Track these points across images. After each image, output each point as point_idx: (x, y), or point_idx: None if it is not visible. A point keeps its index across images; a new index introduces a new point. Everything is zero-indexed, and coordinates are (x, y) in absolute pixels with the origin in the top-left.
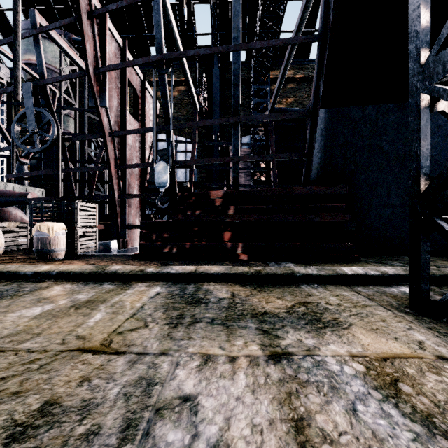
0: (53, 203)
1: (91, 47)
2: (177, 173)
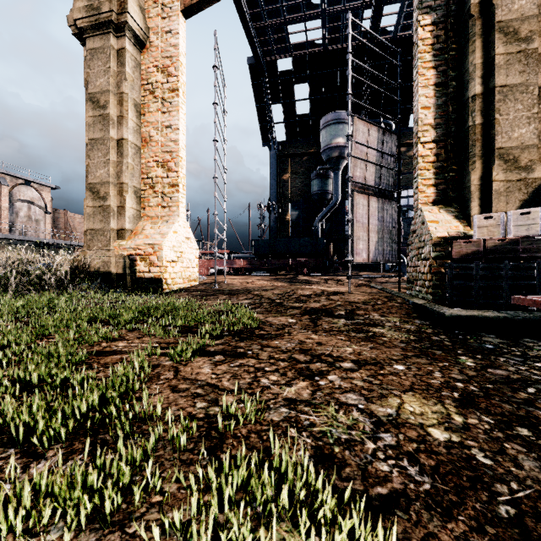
0: None
1: None
2: None
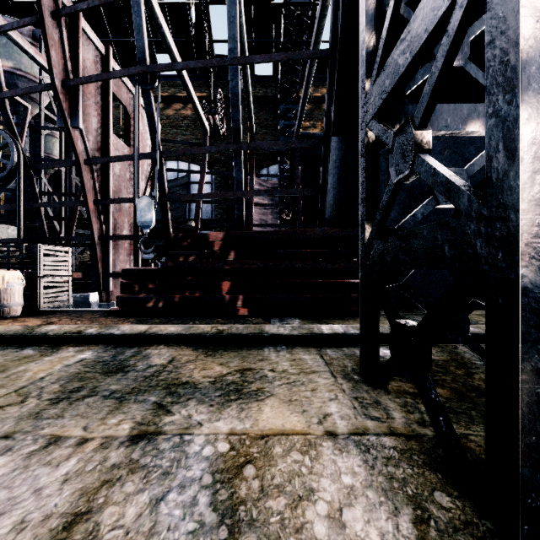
0: (9, 246)
1: (58, 55)
2: (190, 209)
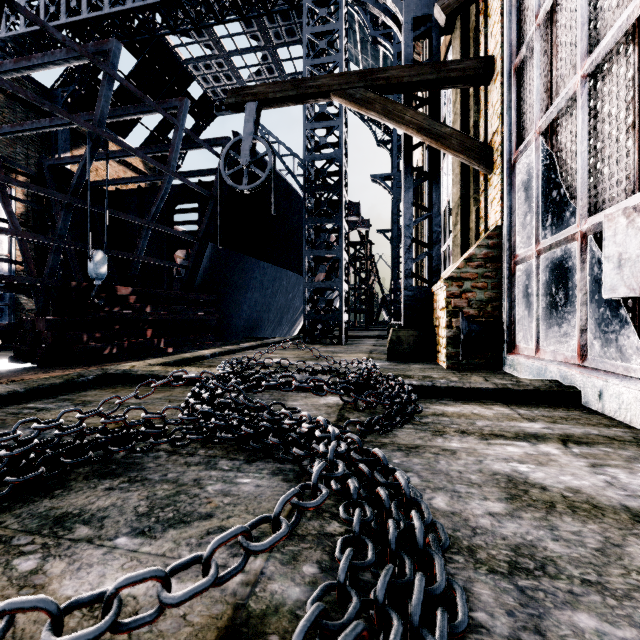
0: None
1: None
2: None
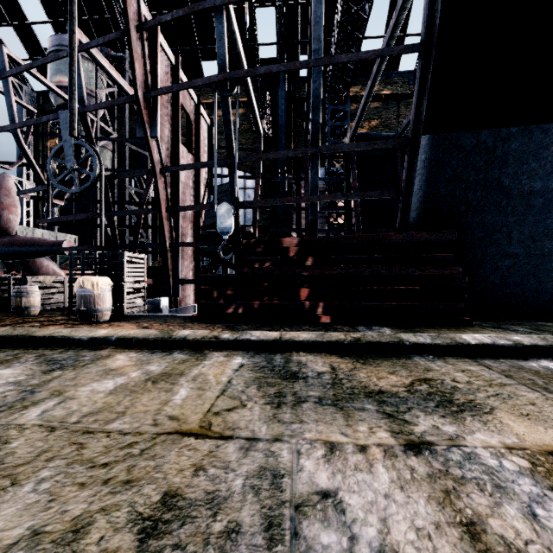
0: (96, 253)
1: (140, 67)
2: None
